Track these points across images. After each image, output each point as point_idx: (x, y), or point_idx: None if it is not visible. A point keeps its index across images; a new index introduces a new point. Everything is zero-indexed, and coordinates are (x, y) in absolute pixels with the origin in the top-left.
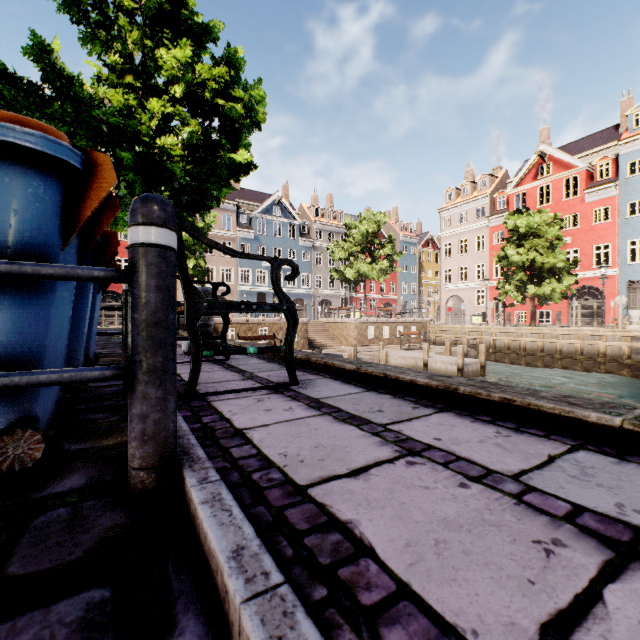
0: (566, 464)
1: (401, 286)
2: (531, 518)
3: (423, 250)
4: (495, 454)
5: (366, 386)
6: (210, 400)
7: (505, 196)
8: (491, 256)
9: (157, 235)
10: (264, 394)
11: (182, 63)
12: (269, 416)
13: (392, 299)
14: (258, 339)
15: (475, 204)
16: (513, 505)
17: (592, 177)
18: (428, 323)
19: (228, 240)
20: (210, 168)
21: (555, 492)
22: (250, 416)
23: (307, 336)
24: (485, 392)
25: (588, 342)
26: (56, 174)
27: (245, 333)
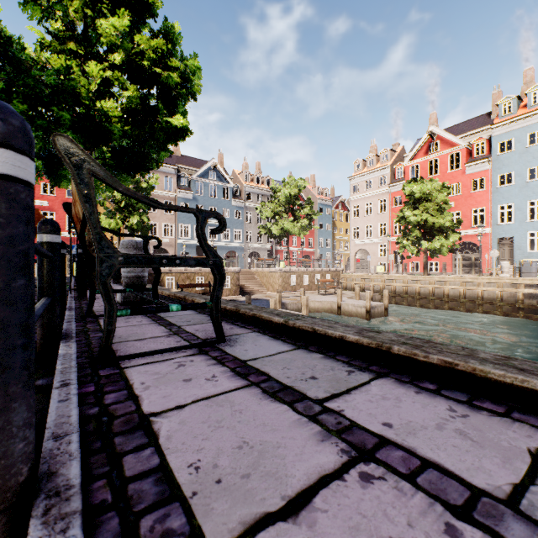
0: None
1: (318, 241)
2: None
3: (336, 211)
4: (466, 452)
5: (295, 342)
6: (124, 366)
7: (402, 167)
8: (391, 217)
9: None
10: (187, 355)
11: (120, 31)
12: (187, 390)
13: (310, 252)
14: (195, 286)
15: (378, 173)
16: None
17: (471, 154)
18: (341, 272)
19: (169, 200)
20: (148, 131)
21: None
22: (164, 391)
23: (239, 283)
24: (422, 353)
25: (469, 288)
26: None
27: (184, 281)
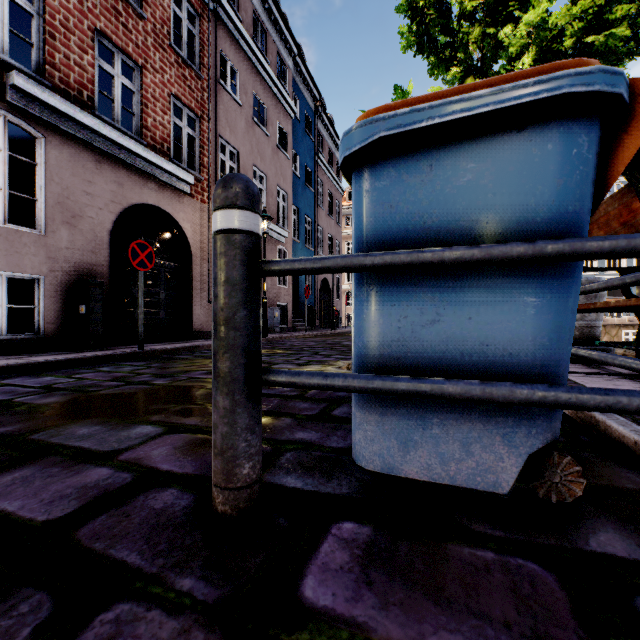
0: None
1: None
2: None
3: None
4: None
5: None
6: None
7: None
8: None
9: None
10: None
11: (534, 24)
12: None
13: None
14: None
15: None
16: None
17: None
18: None
19: None
20: None
21: None
22: None
23: None
24: None
25: None
26: (597, 122)
27: None
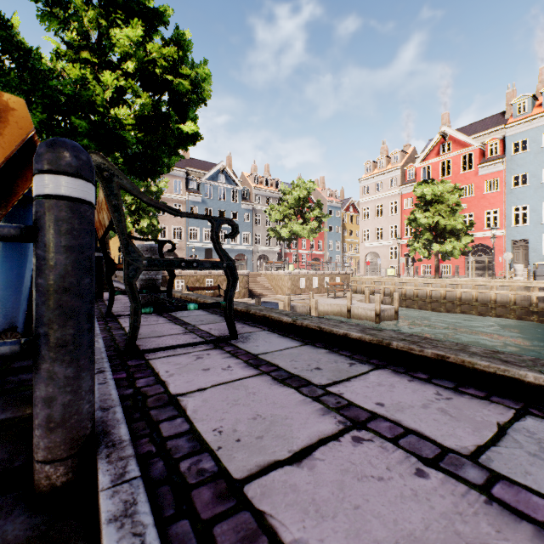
0: (520, 436)
1: (327, 243)
2: (512, 528)
3: (346, 213)
4: (443, 424)
5: (302, 339)
6: (149, 358)
7: (414, 169)
8: (402, 219)
9: (67, 186)
10: (204, 350)
11: (134, 41)
12: (206, 377)
13: (320, 254)
14: (205, 289)
15: (389, 175)
16: (484, 505)
17: (484, 154)
18: (350, 275)
19: (179, 203)
20: (160, 137)
21: (524, 481)
22: (187, 377)
23: (248, 286)
24: (418, 348)
25: (482, 291)
26: None
27: (193, 284)
